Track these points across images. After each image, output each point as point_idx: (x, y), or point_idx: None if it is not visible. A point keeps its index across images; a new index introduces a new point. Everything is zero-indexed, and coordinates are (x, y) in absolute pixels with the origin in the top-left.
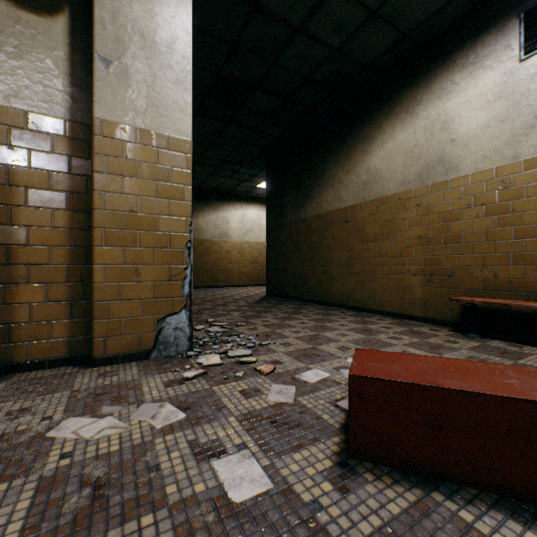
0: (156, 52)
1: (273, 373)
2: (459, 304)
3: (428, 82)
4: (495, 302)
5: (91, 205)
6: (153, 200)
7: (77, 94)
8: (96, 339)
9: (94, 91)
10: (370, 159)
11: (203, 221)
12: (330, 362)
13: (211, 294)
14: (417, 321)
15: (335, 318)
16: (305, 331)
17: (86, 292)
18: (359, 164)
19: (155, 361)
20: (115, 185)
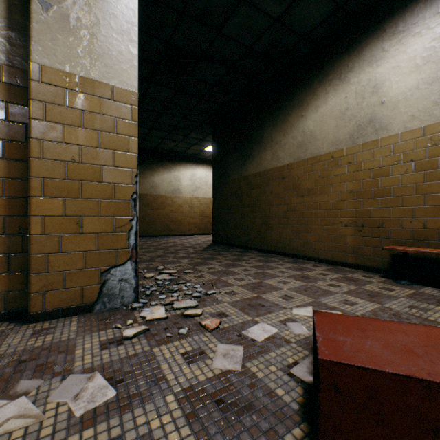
0: (100, 0)
1: (219, 329)
2: (389, 252)
3: (359, 51)
4: (428, 251)
5: (29, 154)
6: (97, 150)
7: (15, 38)
8: (34, 293)
9: (31, 34)
10: (305, 122)
11: (158, 179)
12: (276, 314)
13: (165, 242)
14: (349, 268)
15: (274, 265)
16: (249, 278)
17: (25, 244)
18: (295, 127)
19: (98, 314)
20: (55, 133)
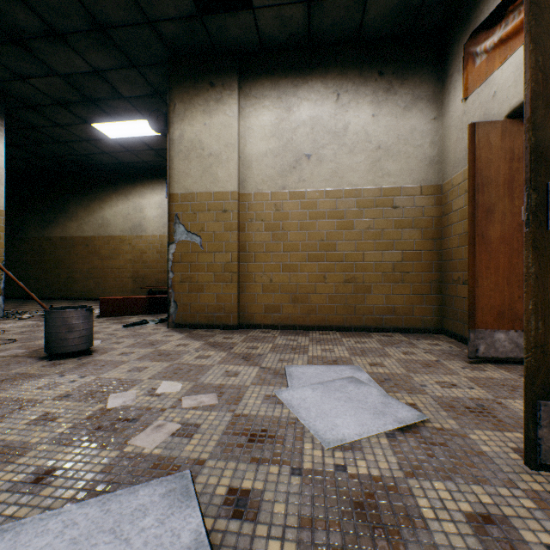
0: None
1: None
2: (147, 290)
3: (135, 186)
4: (156, 287)
5: None
6: None
7: None
8: None
9: None
10: (105, 212)
11: None
12: None
13: None
14: None
15: (82, 303)
16: None
17: None
18: (97, 213)
19: None
20: None
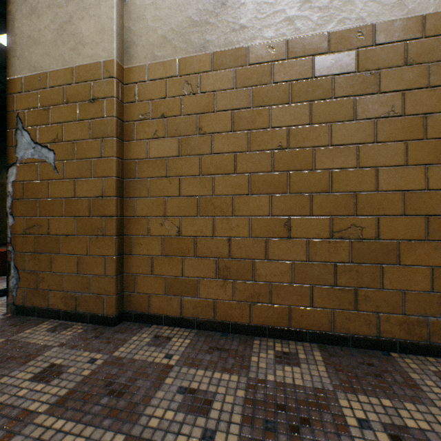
0: None
1: None
2: None
3: None
4: None
5: None
6: None
7: None
8: None
9: None
10: None
11: None
12: None
13: None
14: None
15: None
16: None
17: None
18: None
19: None
20: None
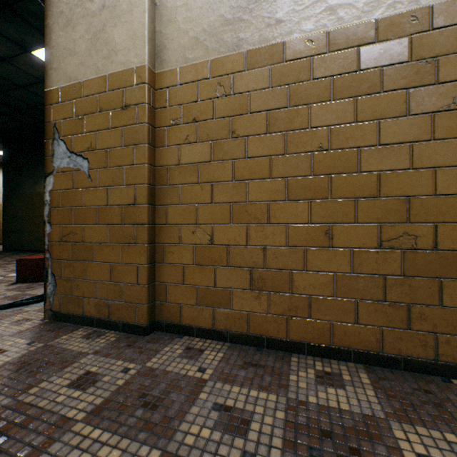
0: None
1: None
2: None
3: None
4: None
5: None
6: None
7: None
8: None
9: None
10: None
11: None
12: None
13: None
14: None
15: None
16: None
17: None
18: None
19: None
20: None
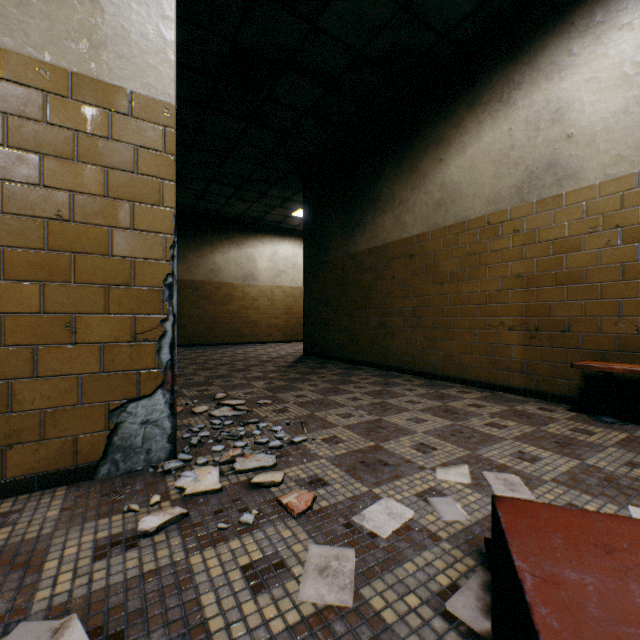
0: None
1: (312, 511)
2: (579, 371)
3: (531, 56)
4: None
5: None
6: (103, 200)
7: None
8: None
9: None
10: (445, 170)
11: (222, 258)
12: (408, 481)
13: (231, 353)
14: (515, 395)
15: (399, 390)
16: (360, 413)
17: None
18: (430, 178)
19: (103, 483)
20: (25, 168)
